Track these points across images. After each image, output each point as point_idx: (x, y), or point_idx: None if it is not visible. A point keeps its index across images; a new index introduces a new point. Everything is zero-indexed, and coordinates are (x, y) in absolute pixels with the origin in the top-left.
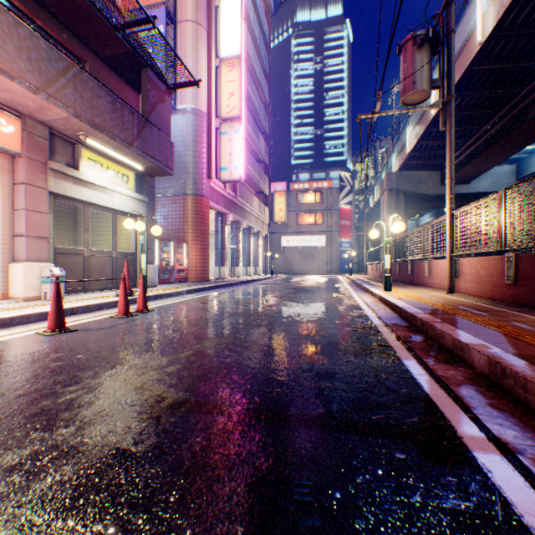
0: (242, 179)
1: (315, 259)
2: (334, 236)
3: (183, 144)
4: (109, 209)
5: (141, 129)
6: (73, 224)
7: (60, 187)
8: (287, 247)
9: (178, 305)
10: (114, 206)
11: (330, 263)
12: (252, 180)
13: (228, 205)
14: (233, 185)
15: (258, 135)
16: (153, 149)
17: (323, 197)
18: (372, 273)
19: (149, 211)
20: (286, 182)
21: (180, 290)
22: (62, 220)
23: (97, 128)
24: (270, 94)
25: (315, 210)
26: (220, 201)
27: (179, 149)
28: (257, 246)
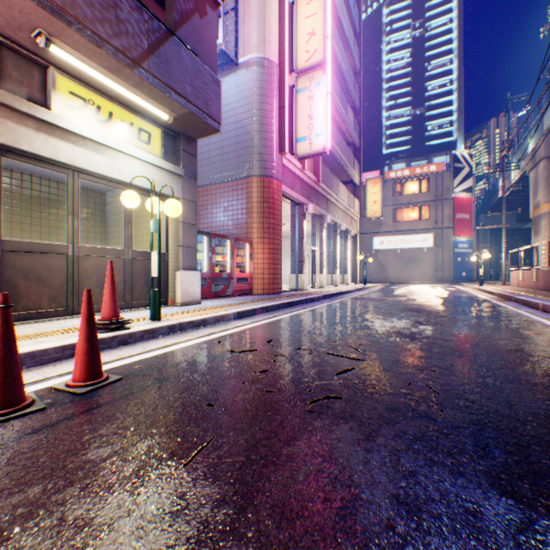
0: (326, 150)
1: (418, 264)
2: (446, 234)
3: (246, 108)
4: (114, 182)
5: (157, 41)
6: (101, 217)
7: (4, 133)
8: (379, 250)
9: (192, 357)
10: (123, 176)
11: (440, 270)
12: (337, 164)
13: (307, 192)
14: (314, 166)
15: (346, 107)
16: (181, 81)
17: (429, 185)
18: (522, 284)
19: (186, 190)
20: (378, 171)
21: (224, 313)
22: (84, 211)
23: (54, 12)
24: (360, 57)
25: (418, 202)
26: (296, 186)
27: (241, 116)
28: (343, 248)
